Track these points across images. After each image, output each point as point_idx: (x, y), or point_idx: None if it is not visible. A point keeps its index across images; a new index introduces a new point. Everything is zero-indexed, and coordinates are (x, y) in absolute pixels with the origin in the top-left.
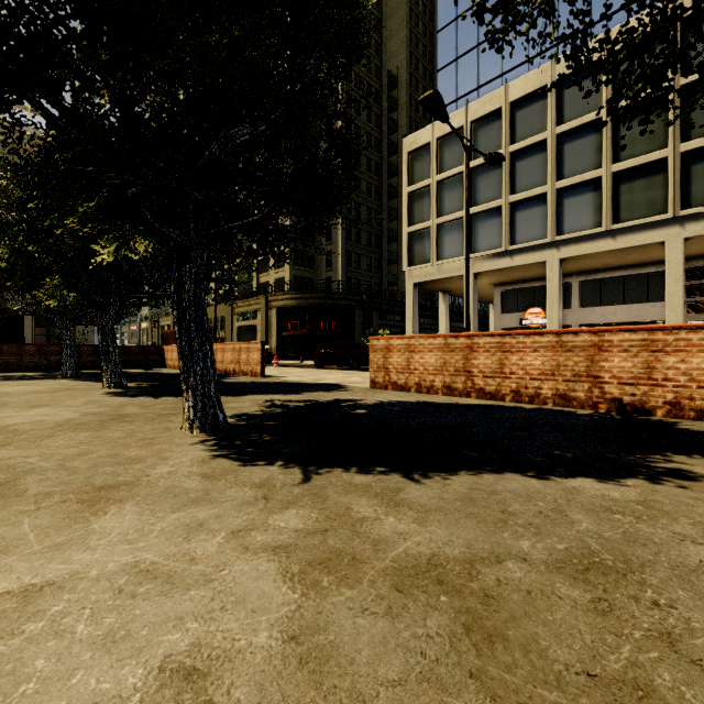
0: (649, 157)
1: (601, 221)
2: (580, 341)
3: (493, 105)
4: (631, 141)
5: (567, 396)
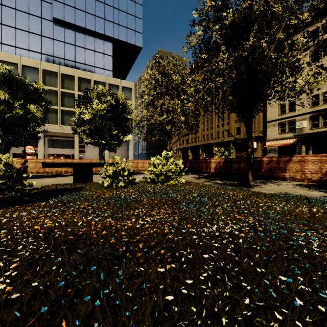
0: (71, 109)
1: (57, 122)
2: (69, 161)
3: (13, 60)
4: (66, 102)
5: (67, 171)
